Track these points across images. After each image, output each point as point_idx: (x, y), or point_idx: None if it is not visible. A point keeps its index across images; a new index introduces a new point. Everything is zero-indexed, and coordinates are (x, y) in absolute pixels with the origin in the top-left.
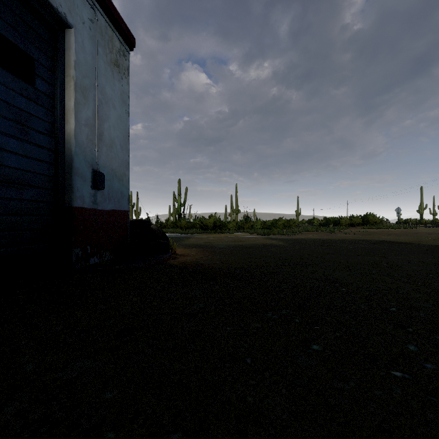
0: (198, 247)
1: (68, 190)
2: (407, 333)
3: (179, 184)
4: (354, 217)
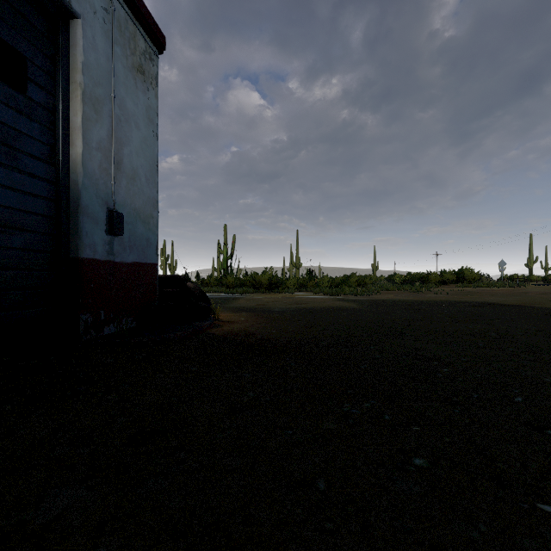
0: (249, 311)
1: (74, 235)
2: (546, 438)
3: (225, 230)
4: (446, 272)
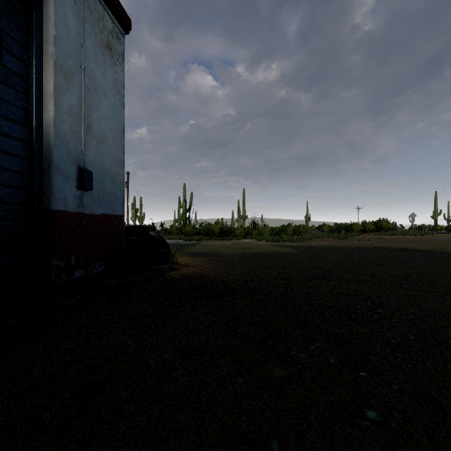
0: (203, 256)
1: (47, 190)
2: None
3: (184, 188)
4: (366, 222)
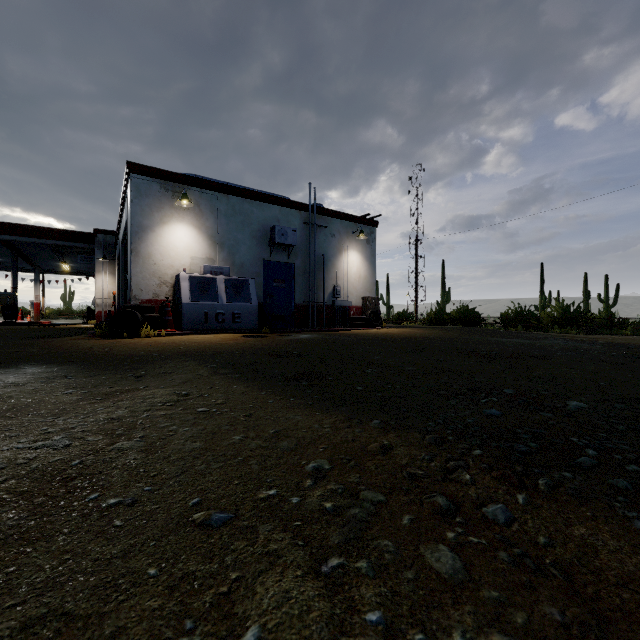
0: (101, 358)
1: None
2: None
3: None
4: None
